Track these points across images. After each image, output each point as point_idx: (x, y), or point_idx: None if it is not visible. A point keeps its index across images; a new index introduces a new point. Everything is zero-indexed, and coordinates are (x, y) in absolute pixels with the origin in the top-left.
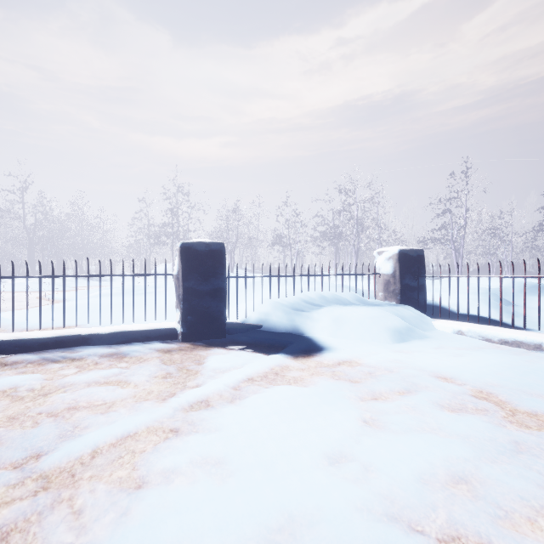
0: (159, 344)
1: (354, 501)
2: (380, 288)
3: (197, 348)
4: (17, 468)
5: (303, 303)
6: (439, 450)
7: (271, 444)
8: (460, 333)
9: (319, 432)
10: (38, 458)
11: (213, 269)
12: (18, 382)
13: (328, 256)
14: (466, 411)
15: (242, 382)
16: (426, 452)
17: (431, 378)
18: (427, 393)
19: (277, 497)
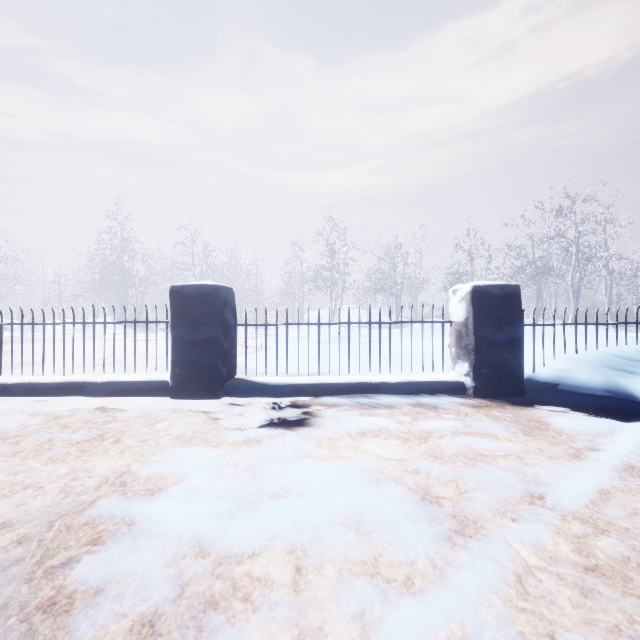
0: (454, 398)
1: None
2: None
3: (505, 406)
4: (535, 505)
5: (615, 358)
6: None
7: None
8: None
9: None
10: (539, 499)
11: (509, 315)
12: (379, 424)
13: None
14: None
15: None
16: None
17: None
18: None
19: None
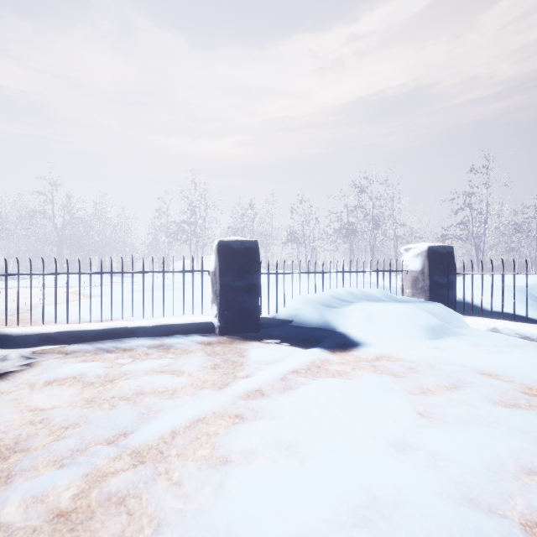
0: (199, 337)
1: (431, 485)
2: (407, 285)
3: (235, 342)
4: (111, 444)
5: (332, 299)
6: (503, 442)
7: (336, 431)
8: (495, 330)
9: (378, 421)
10: (126, 436)
11: (248, 265)
12: (84, 370)
13: (342, 252)
14: (520, 407)
15: (288, 373)
16: (490, 444)
17: (476, 374)
18: (475, 388)
19: (357, 478)
